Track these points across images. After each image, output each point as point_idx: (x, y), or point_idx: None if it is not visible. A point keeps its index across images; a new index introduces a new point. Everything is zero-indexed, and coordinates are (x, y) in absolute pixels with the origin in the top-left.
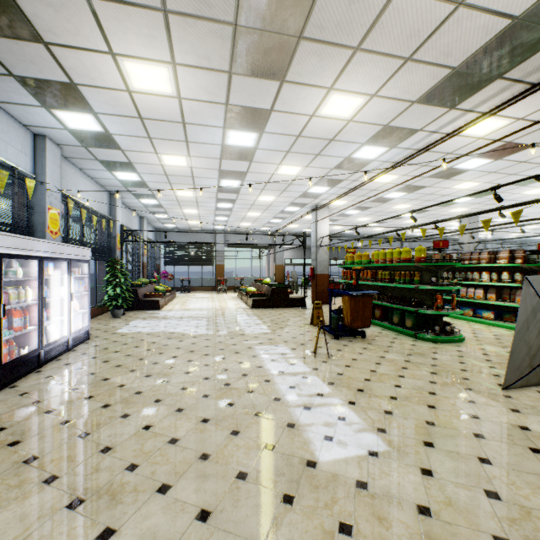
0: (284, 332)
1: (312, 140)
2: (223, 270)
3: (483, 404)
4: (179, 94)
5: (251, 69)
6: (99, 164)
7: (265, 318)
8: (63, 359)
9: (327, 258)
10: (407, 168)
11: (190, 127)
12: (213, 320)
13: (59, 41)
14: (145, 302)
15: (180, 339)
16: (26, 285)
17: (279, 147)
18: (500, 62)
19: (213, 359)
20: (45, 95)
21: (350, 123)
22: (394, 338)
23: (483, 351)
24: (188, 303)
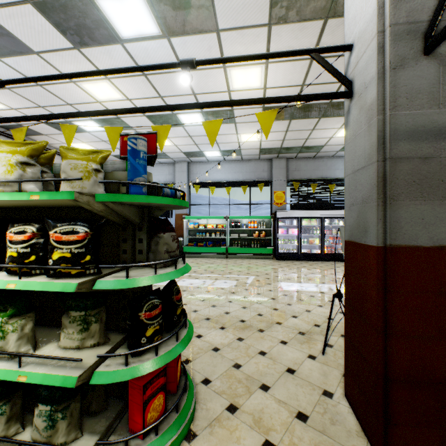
0: None
1: None
2: None
3: (325, 320)
4: None
5: None
6: None
7: None
8: None
9: None
10: None
11: None
12: None
13: (324, 144)
14: None
15: None
16: None
17: None
18: None
19: None
20: None
21: None
22: None
23: None
24: None
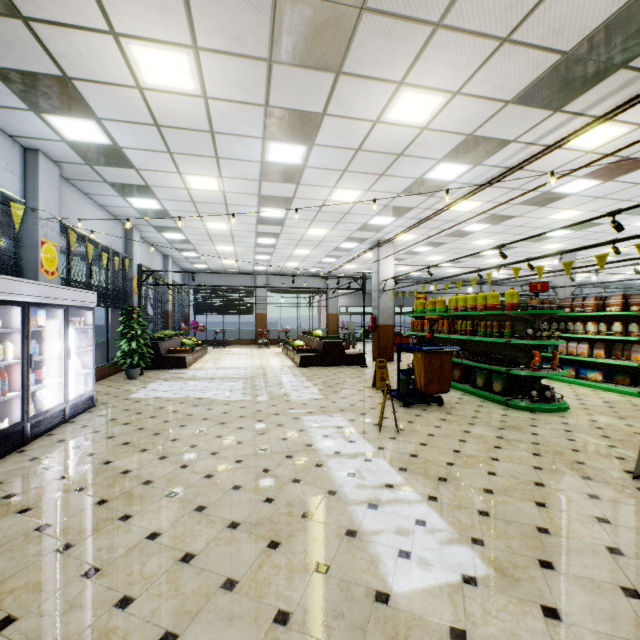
0: (340, 398)
1: (375, 155)
2: (265, 320)
3: (610, 501)
4: (204, 92)
5: (297, 56)
6: (108, 187)
7: (316, 379)
8: (56, 434)
9: (392, 305)
10: (493, 192)
11: (220, 138)
12: (252, 381)
13: (42, 16)
14: (168, 359)
15: (209, 407)
16: (6, 339)
17: (334, 164)
18: (627, 44)
19: (249, 435)
20: (33, 94)
21: (424, 132)
22: (479, 406)
23: (596, 424)
24: (222, 360)
